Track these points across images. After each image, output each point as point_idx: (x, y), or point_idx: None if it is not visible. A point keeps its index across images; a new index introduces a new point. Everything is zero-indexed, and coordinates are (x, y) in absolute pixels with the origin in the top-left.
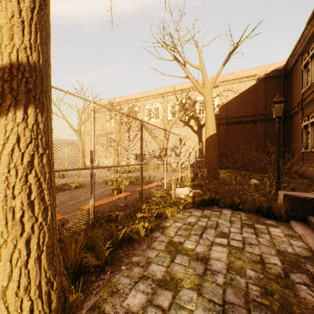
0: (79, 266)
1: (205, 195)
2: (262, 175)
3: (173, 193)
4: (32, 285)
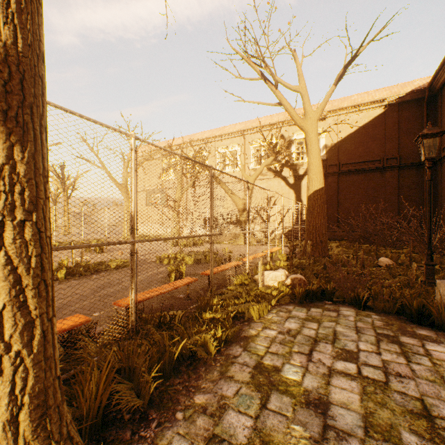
0: (107, 407)
1: (311, 283)
2: (396, 251)
3: (261, 280)
4: None
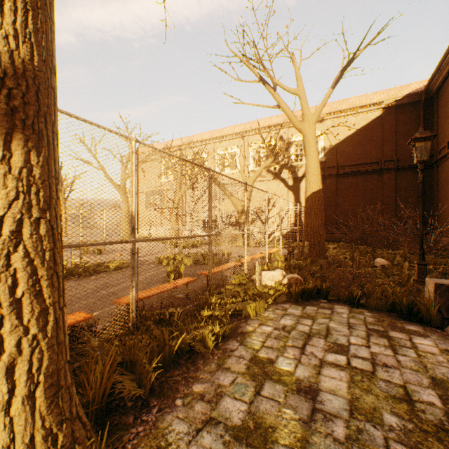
0: (110, 396)
1: (307, 283)
2: (393, 252)
3: (258, 279)
4: (17, 444)
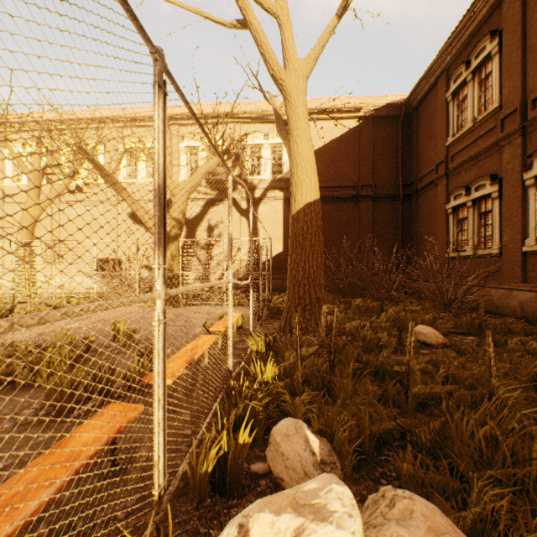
0: None
1: None
2: (410, 309)
3: None
4: None
